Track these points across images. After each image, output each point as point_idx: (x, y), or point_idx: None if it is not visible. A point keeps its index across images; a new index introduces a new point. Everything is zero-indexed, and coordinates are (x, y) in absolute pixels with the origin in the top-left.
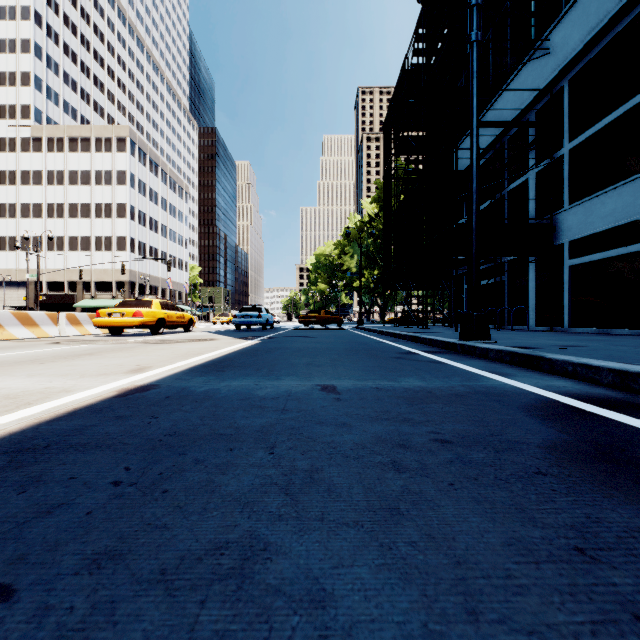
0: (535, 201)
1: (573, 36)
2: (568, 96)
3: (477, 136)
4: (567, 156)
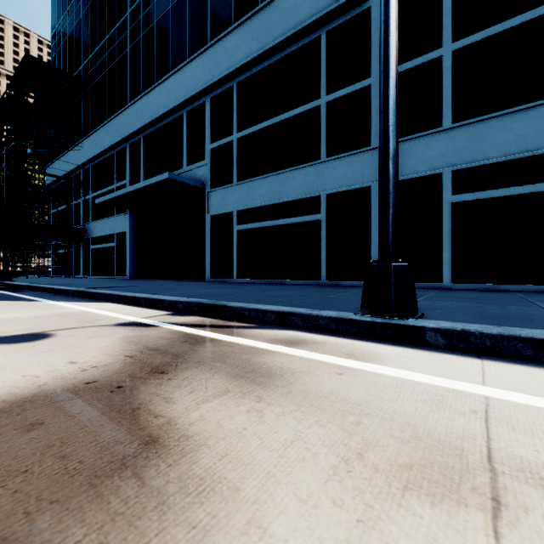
0: (83, 214)
1: (89, 150)
2: (91, 173)
3: (6, 203)
4: (91, 200)
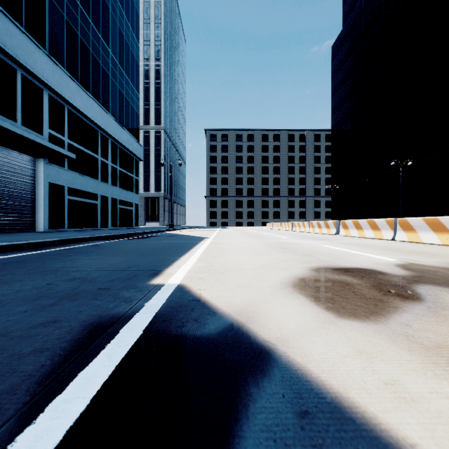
0: None
1: None
2: None
3: None
4: None
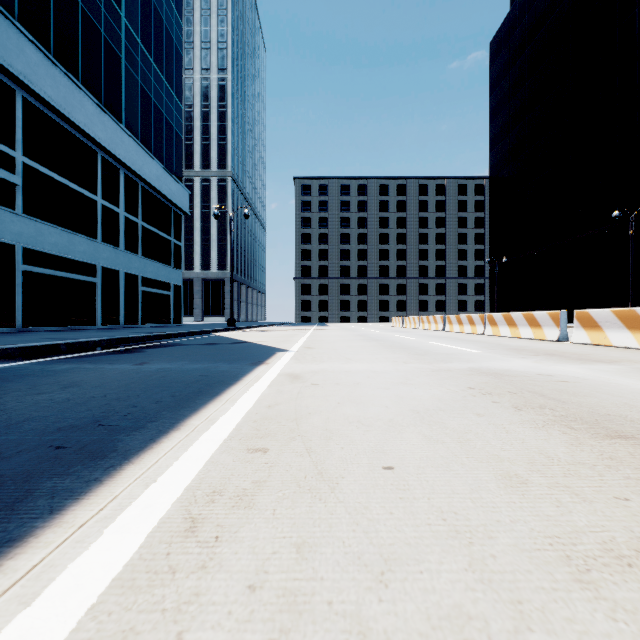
0: None
1: None
2: None
3: None
4: None
